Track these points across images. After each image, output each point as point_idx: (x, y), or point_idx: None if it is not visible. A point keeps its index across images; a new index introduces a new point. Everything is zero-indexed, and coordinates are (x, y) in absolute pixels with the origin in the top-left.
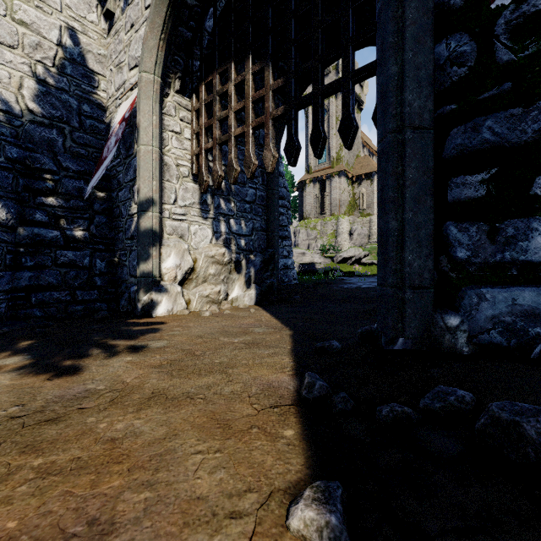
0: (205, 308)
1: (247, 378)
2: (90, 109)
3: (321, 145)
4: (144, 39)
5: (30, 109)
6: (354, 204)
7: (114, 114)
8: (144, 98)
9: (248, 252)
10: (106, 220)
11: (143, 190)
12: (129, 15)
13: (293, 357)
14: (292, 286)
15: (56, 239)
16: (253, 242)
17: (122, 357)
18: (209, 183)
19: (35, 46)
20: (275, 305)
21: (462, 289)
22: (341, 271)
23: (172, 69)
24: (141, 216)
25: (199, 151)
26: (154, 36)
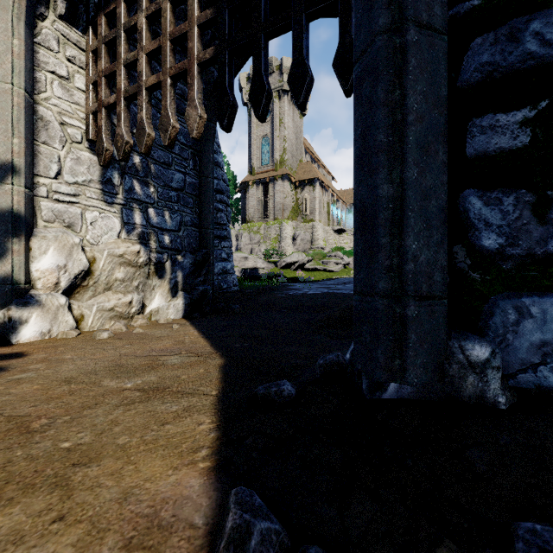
0: (108, 325)
1: (107, 498)
2: None
3: (265, 102)
4: None
5: None
6: (297, 209)
7: None
8: None
9: (175, 251)
10: None
11: None
12: None
13: (219, 415)
14: (232, 293)
15: None
16: (181, 239)
17: None
18: (112, 154)
19: None
20: (208, 318)
21: (491, 299)
22: (284, 277)
23: None
24: None
25: (96, 108)
26: None
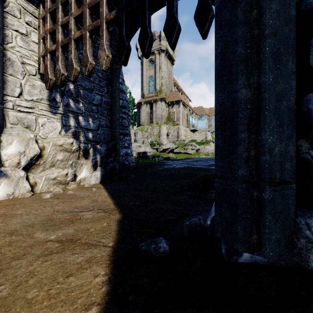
0: (52, 188)
1: None
2: None
3: (148, 44)
4: None
5: None
6: (169, 118)
7: None
8: None
9: (95, 142)
10: None
11: None
12: None
13: (111, 267)
14: (131, 167)
15: None
16: (99, 135)
17: None
18: (54, 82)
19: None
20: (115, 183)
21: None
22: (162, 157)
23: None
24: None
25: (44, 53)
26: None
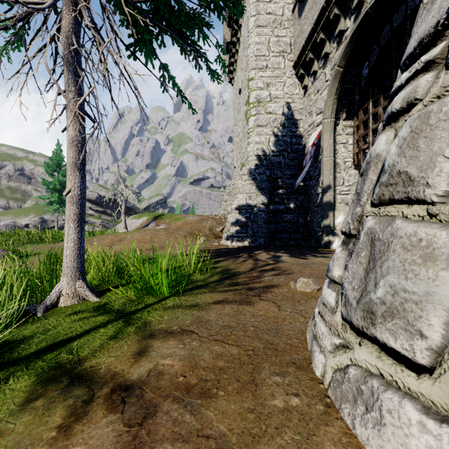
0: None
1: None
2: (295, 140)
3: None
4: (325, 102)
5: (272, 150)
6: None
7: (307, 139)
8: (325, 133)
9: None
10: (303, 197)
11: (324, 181)
12: (316, 86)
13: None
14: None
15: (283, 209)
16: None
17: (321, 258)
18: None
19: (273, 121)
20: None
21: None
22: None
23: (340, 109)
24: (323, 195)
25: (358, 151)
26: (330, 99)
